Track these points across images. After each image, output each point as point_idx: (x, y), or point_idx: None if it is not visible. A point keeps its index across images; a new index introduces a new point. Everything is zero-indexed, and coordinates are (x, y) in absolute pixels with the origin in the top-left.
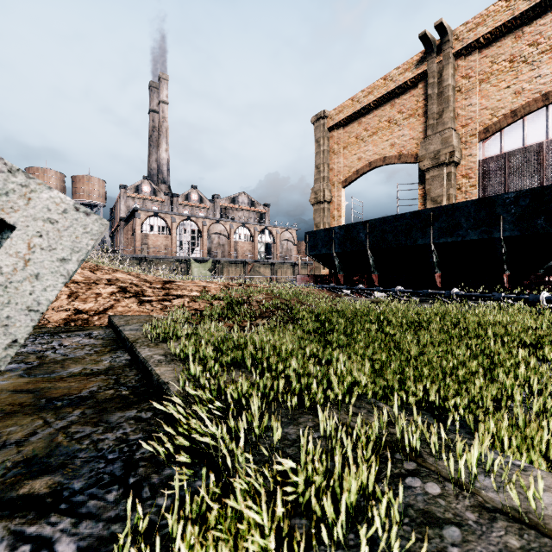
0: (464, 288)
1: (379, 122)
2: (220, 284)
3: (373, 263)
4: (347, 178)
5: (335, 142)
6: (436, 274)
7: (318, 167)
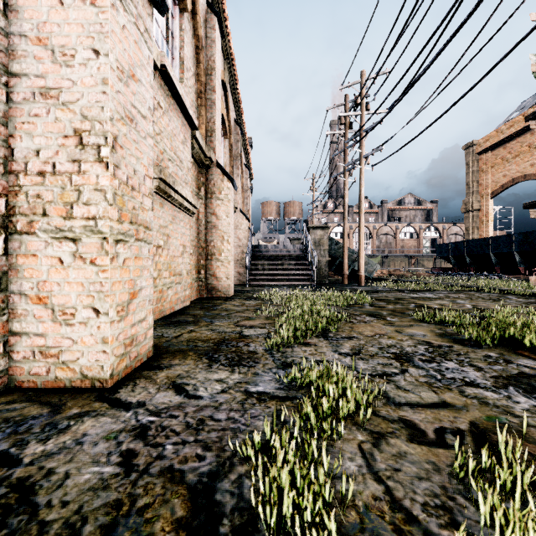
0: (508, 274)
1: (520, 147)
2: (386, 271)
3: (469, 261)
4: (493, 191)
5: (484, 163)
6: (496, 267)
7: (468, 184)
